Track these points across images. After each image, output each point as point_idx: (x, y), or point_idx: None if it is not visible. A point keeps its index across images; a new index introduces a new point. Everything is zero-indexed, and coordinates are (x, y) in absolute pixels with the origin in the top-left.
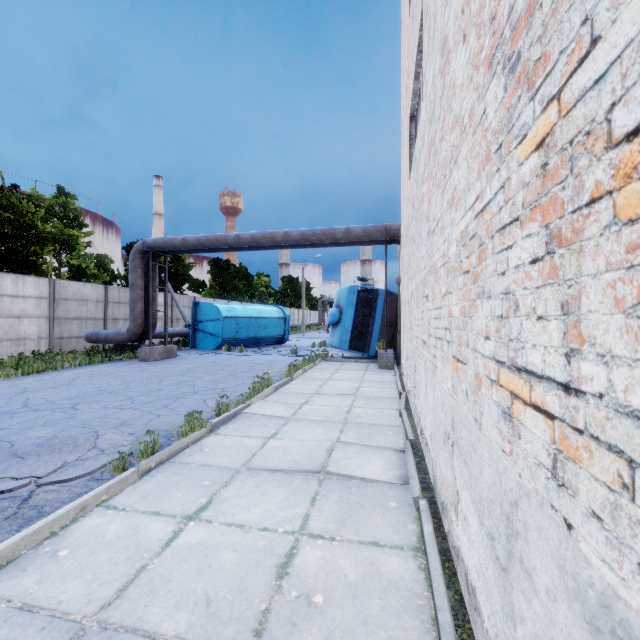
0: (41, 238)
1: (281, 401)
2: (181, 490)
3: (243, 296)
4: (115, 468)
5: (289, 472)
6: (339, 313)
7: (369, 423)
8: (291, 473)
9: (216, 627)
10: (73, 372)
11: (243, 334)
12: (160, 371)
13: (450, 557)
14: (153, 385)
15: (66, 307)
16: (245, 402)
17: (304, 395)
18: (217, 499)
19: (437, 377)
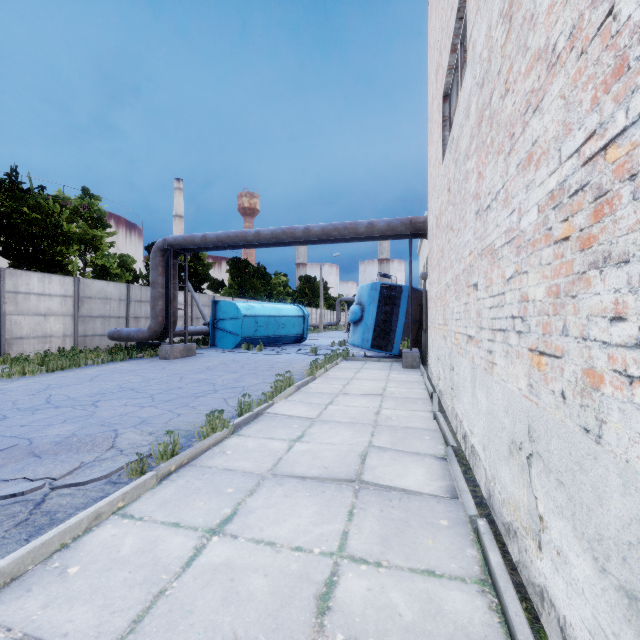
0: (66, 238)
1: (304, 401)
2: (203, 498)
3: (261, 295)
4: (133, 471)
5: (320, 480)
6: (361, 311)
7: (402, 426)
8: (322, 481)
9: None
10: (96, 369)
11: (262, 333)
12: (180, 369)
13: (526, 595)
14: (173, 383)
15: (90, 305)
16: (268, 401)
17: (328, 395)
18: (242, 510)
19: (496, 375)
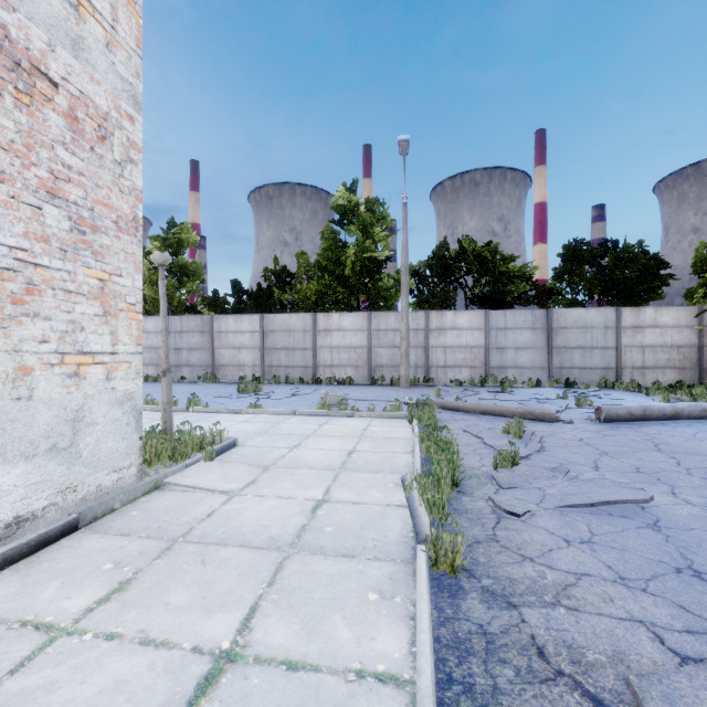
0: None
1: None
2: None
3: None
4: None
5: None
6: None
7: None
8: None
9: (199, 550)
10: None
11: None
12: None
13: None
14: None
15: None
16: None
17: None
18: None
19: None
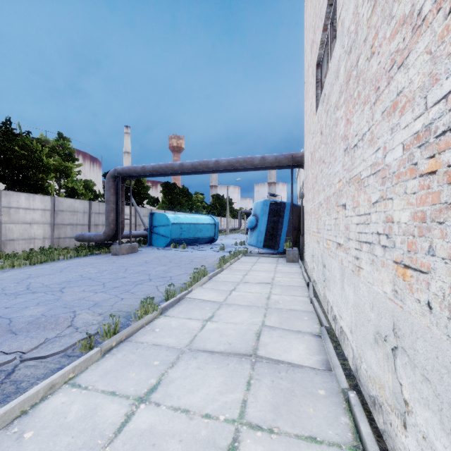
0: (46, 168)
1: (215, 288)
2: (135, 369)
3: (185, 208)
4: (83, 346)
5: (225, 354)
6: (256, 220)
7: (286, 308)
8: (227, 355)
9: None
10: (65, 263)
11: (185, 235)
12: (126, 262)
13: None
14: (120, 273)
15: (62, 216)
16: (187, 289)
17: (232, 283)
18: (165, 380)
19: (362, 277)
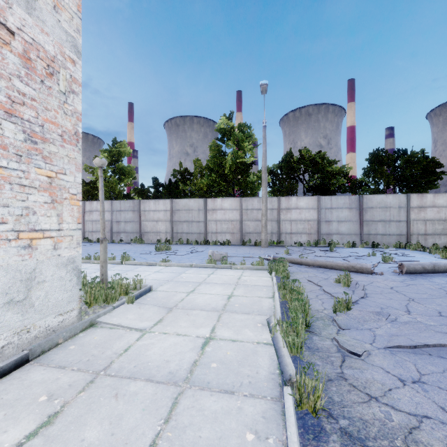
0: None
1: None
2: None
3: None
4: None
5: None
6: None
7: None
8: None
9: (114, 383)
10: None
11: None
12: None
13: None
14: None
15: None
16: None
17: None
18: None
19: None
